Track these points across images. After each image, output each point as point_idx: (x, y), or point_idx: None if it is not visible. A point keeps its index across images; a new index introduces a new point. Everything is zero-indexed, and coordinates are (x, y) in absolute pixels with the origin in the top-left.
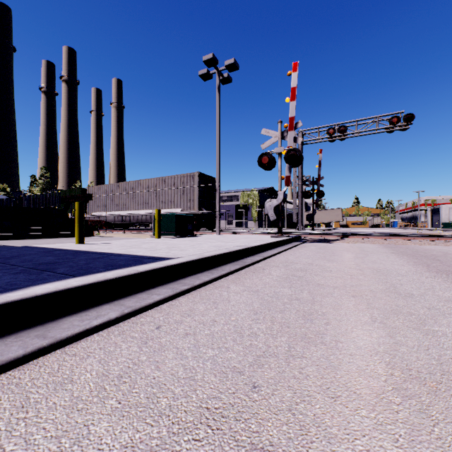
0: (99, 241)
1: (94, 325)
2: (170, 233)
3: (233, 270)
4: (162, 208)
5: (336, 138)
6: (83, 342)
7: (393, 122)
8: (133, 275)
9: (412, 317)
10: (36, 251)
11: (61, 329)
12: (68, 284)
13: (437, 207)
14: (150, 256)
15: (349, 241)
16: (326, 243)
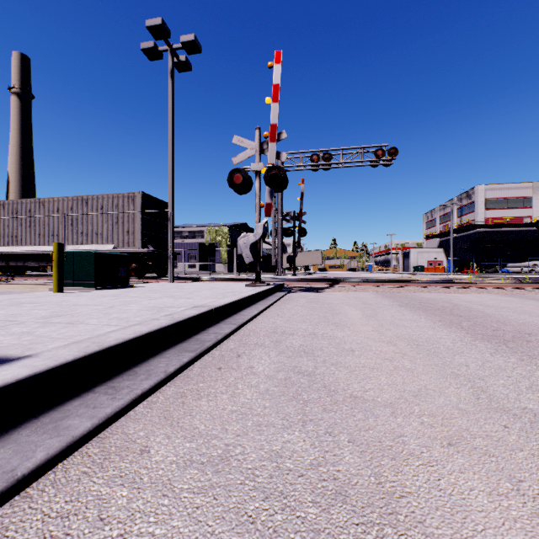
0: None
1: None
2: (85, 283)
3: (174, 369)
4: (83, 243)
5: (320, 167)
6: None
7: (378, 155)
8: None
9: None
10: None
11: None
12: None
13: (407, 251)
14: None
15: (340, 290)
16: (315, 292)
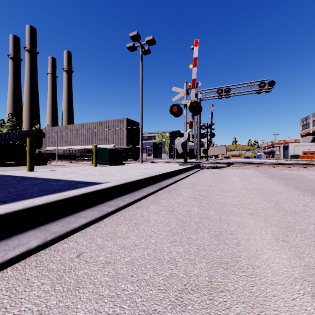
0: (48, 169)
1: (9, 257)
2: (105, 162)
3: (152, 191)
4: (100, 144)
5: (223, 96)
6: None
7: (261, 86)
8: (62, 200)
9: (306, 234)
10: None
11: None
12: None
13: (287, 145)
14: (84, 181)
15: (233, 168)
16: (218, 169)
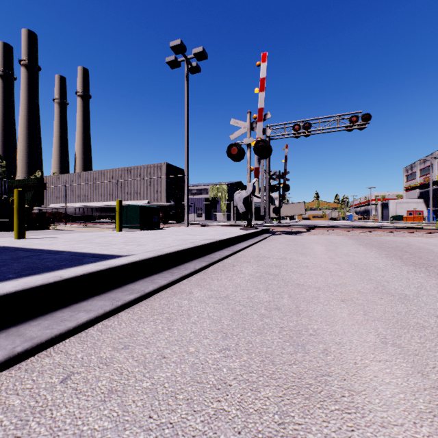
0: (48, 235)
1: None
2: (134, 226)
3: (198, 268)
4: (128, 200)
5: (301, 135)
6: None
7: (352, 121)
8: (52, 283)
9: (426, 332)
10: None
11: None
12: None
13: (386, 202)
14: (97, 253)
15: (315, 233)
16: (294, 235)
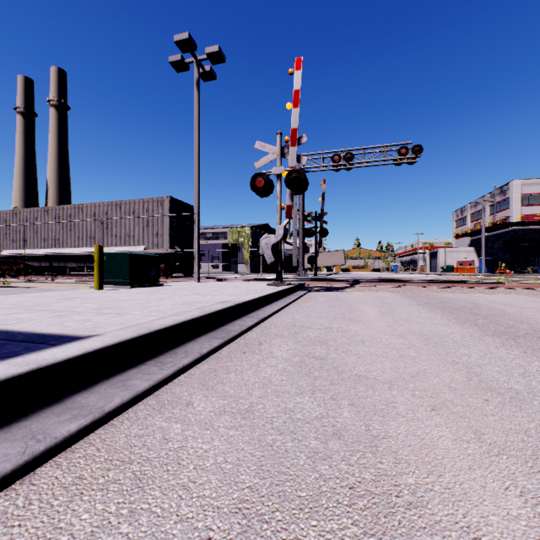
0: None
1: None
2: (121, 281)
3: (206, 351)
4: (116, 245)
5: (342, 167)
6: None
7: (401, 153)
8: None
9: None
10: None
11: None
12: None
13: (435, 251)
14: (38, 331)
15: (361, 289)
16: (335, 292)
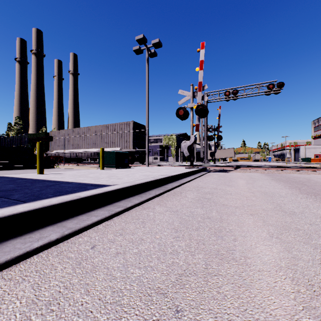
0: (56, 172)
1: (34, 247)
2: (111, 165)
3: (158, 194)
4: (106, 147)
5: (231, 98)
6: (22, 265)
7: (269, 88)
8: (75, 200)
9: (300, 232)
10: (2, 180)
11: (2, 253)
12: (15, 210)
13: (298, 148)
14: (93, 183)
15: (240, 171)
16: (224, 172)
